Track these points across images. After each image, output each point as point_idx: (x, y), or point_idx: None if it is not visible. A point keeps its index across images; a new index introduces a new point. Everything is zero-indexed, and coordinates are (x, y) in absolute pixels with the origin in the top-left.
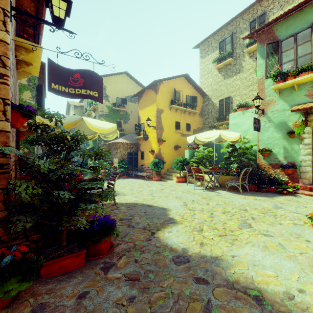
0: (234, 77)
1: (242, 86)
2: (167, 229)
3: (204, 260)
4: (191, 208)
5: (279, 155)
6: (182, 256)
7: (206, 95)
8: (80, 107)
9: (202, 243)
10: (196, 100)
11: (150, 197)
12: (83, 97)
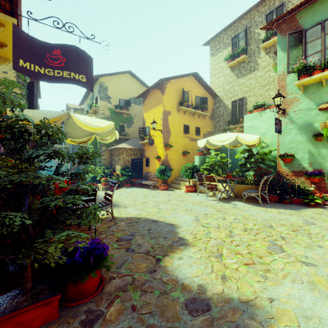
0: (248, 75)
1: (257, 85)
2: (176, 254)
3: (230, 308)
4: (205, 224)
5: (303, 161)
6: (198, 298)
7: (217, 96)
8: (80, 110)
9: (224, 276)
10: (206, 101)
11: (156, 210)
12: (65, 81)
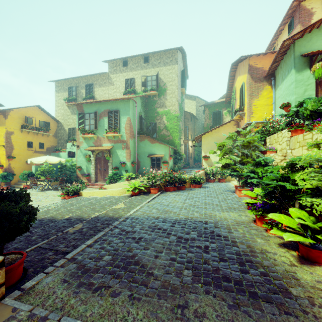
0: None
1: None
2: None
3: None
4: None
5: (84, 169)
6: None
7: (60, 122)
8: None
9: None
10: (49, 125)
11: None
12: None
